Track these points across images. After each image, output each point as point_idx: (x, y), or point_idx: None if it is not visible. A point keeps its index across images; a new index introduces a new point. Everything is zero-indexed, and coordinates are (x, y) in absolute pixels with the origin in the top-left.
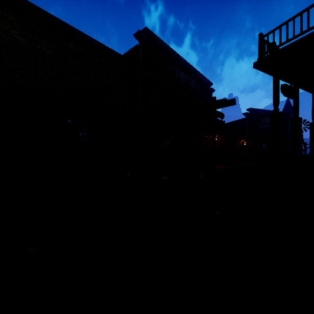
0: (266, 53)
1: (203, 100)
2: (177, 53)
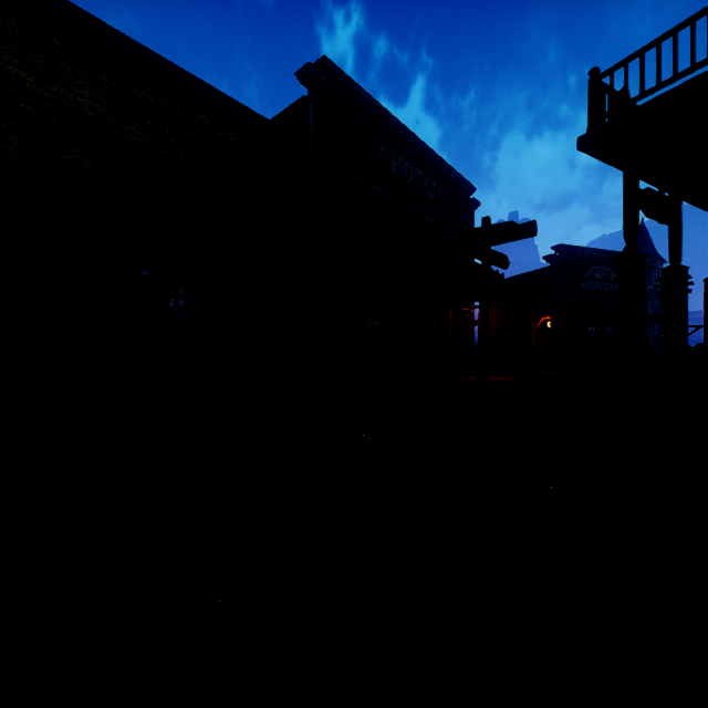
0: (607, 116)
1: (455, 227)
2: (397, 119)
